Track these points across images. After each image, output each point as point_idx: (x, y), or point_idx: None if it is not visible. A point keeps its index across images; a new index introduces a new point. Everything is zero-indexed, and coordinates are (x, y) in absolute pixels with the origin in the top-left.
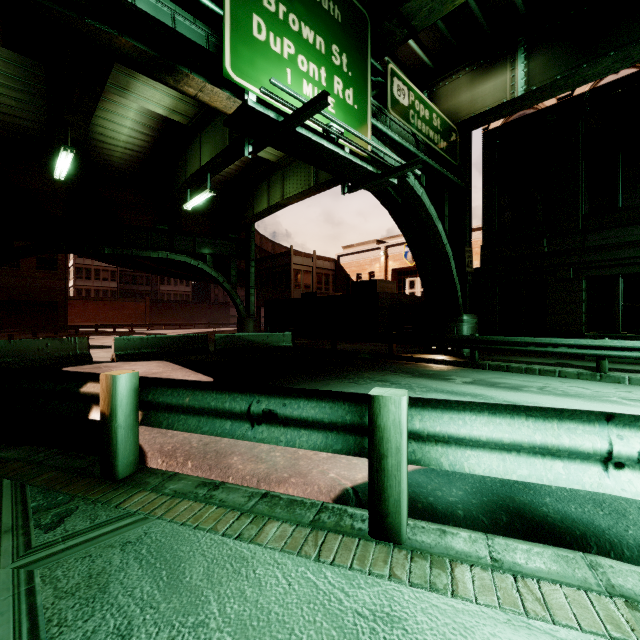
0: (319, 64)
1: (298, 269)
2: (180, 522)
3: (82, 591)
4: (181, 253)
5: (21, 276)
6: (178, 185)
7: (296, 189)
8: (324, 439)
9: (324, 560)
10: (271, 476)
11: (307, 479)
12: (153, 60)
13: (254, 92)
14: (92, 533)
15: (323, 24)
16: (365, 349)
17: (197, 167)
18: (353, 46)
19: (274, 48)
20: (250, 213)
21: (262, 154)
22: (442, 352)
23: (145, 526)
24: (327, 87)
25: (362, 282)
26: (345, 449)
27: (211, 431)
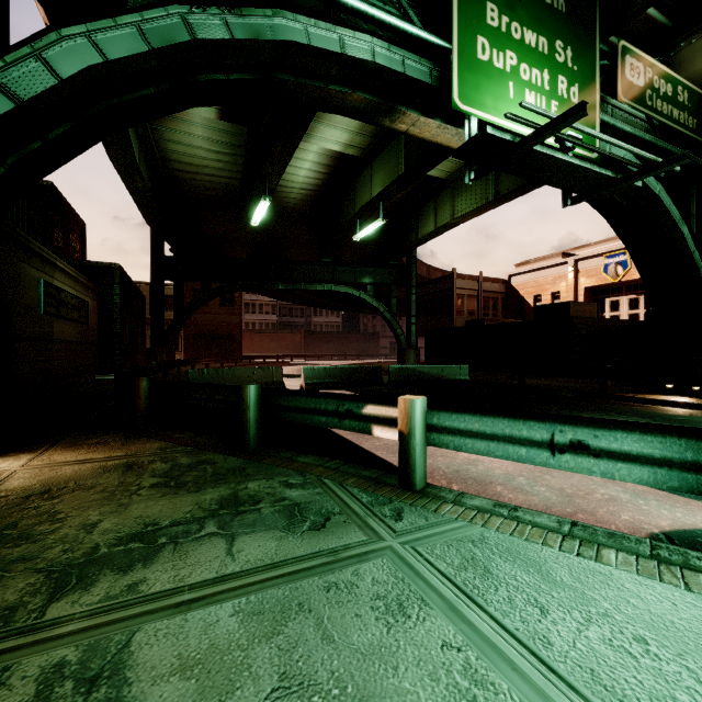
0: (541, 67)
1: (461, 294)
2: (507, 533)
3: (470, 569)
4: (343, 284)
5: (209, 313)
6: (346, 217)
7: (470, 205)
8: (651, 475)
9: (698, 592)
10: (552, 509)
11: (597, 517)
12: (376, 107)
13: (478, 116)
14: (435, 529)
15: (546, 21)
16: (563, 386)
17: (368, 197)
18: (578, 35)
19: (497, 65)
20: (413, 237)
21: (432, 173)
22: (683, 393)
23: (476, 531)
24: (550, 90)
25: (549, 305)
26: (685, 487)
27: (505, 456)
